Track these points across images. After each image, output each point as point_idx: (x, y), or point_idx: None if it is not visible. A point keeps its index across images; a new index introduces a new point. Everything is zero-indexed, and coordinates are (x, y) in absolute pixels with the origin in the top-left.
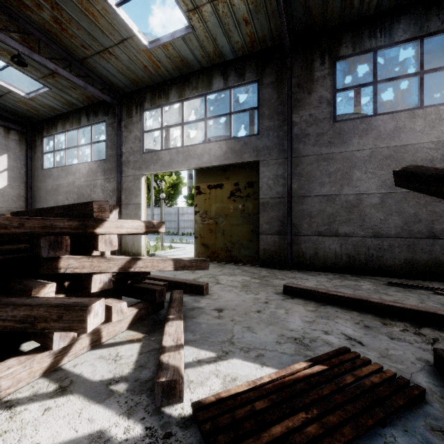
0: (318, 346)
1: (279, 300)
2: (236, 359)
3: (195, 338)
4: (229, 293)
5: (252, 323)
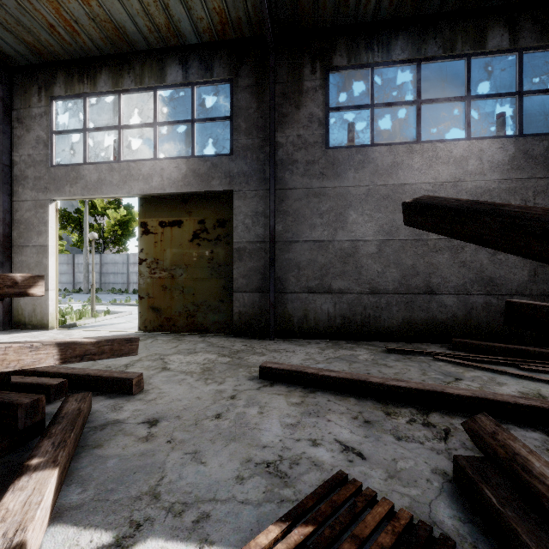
0: (302, 474)
1: (253, 391)
2: (154, 540)
3: (83, 500)
4: (178, 385)
5: (202, 443)
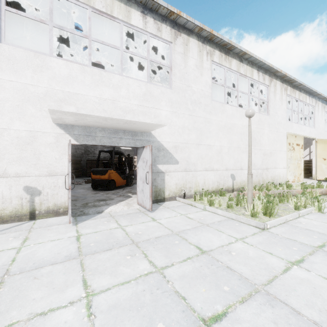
0: None
1: None
2: None
3: None
4: None
5: None
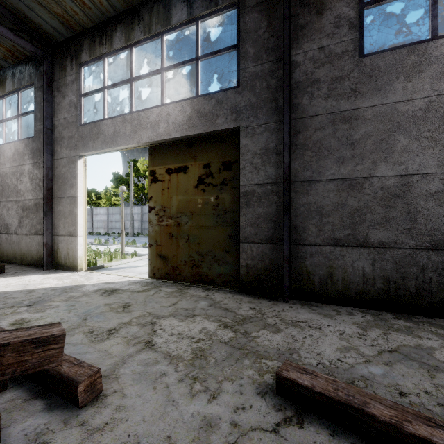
0: None
1: (267, 436)
2: None
3: None
4: (150, 390)
5: None
